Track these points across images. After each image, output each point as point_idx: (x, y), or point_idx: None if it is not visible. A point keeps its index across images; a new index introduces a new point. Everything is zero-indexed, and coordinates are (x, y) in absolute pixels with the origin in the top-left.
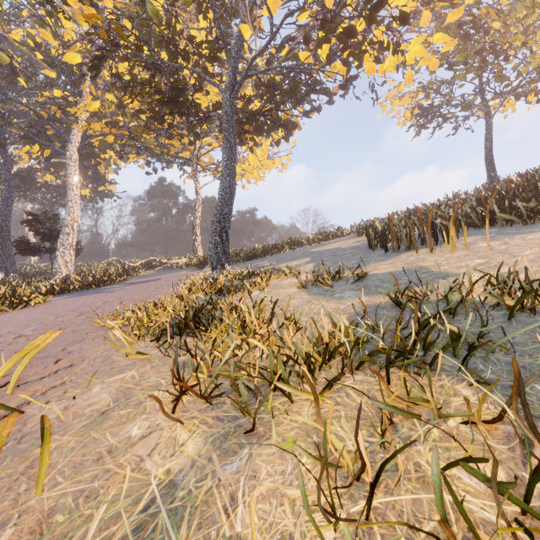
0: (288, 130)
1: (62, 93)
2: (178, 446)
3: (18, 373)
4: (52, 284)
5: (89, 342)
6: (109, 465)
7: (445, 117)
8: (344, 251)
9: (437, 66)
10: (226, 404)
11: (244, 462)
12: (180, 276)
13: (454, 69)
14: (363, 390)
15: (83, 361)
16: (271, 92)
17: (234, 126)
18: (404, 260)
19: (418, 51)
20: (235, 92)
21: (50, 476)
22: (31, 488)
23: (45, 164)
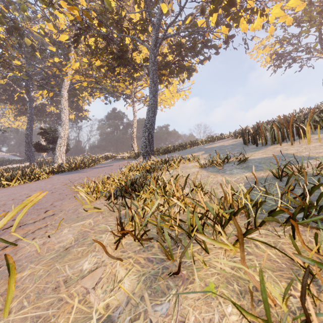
0: (189, 72)
1: (58, 59)
2: (116, 282)
3: (20, 218)
4: (52, 168)
5: (67, 200)
6: (62, 294)
7: (294, 59)
8: (226, 146)
9: (291, 22)
10: (154, 248)
11: (172, 305)
12: (124, 163)
13: (301, 26)
14: (269, 242)
15: (61, 212)
16: (179, 49)
17: (156, 70)
18: (272, 150)
19: (278, 13)
20: (157, 48)
21: (19, 299)
22: (3, 309)
23: (50, 101)
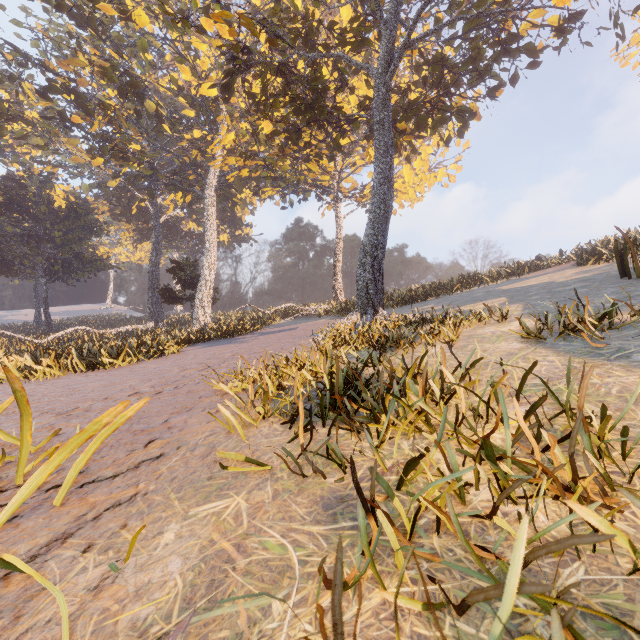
0: (462, 120)
1: (200, 133)
2: None
3: (80, 466)
4: (188, 333)
5: (198, 414)
6: None
7: None
8: (567, 285)
9: None
10: None
11: None
12: (318, 325)
13: None
14: None
15: (177, 449)
16: (438, 71)
17: (390, 118)
18: None
19: None
20: (392, 69)
21: None
22: None
23: (188, 212)
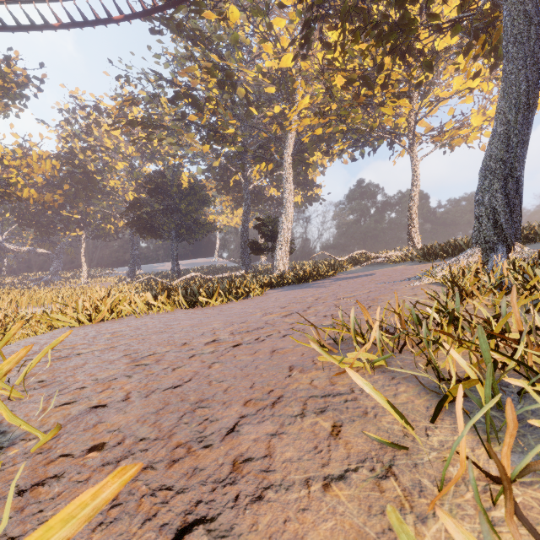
0: None
1: (279, 108)
2: None
3: None
4: (270, 277)
5: (293, 424)
6: None
7: None
8: None
9: None
10: None
11: None
12: (400, 270)
13: None
14: None
15: None
16: None
17: None
18: None
19: None
20: None
21: None
22: None
23: (270, 181)
